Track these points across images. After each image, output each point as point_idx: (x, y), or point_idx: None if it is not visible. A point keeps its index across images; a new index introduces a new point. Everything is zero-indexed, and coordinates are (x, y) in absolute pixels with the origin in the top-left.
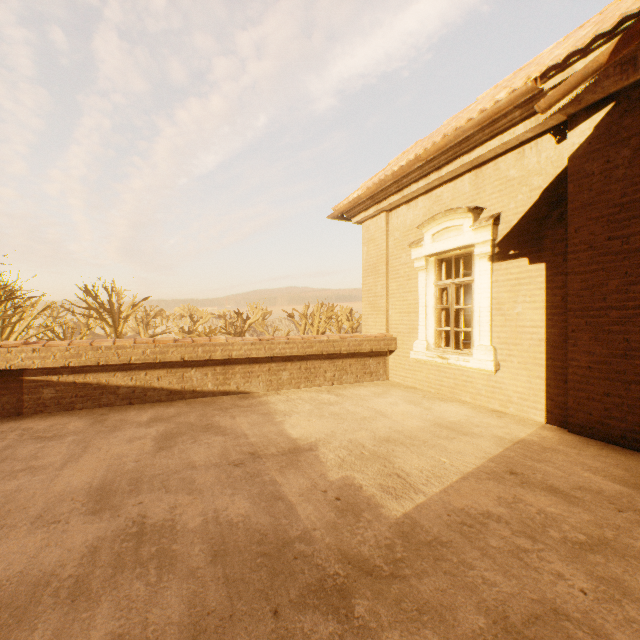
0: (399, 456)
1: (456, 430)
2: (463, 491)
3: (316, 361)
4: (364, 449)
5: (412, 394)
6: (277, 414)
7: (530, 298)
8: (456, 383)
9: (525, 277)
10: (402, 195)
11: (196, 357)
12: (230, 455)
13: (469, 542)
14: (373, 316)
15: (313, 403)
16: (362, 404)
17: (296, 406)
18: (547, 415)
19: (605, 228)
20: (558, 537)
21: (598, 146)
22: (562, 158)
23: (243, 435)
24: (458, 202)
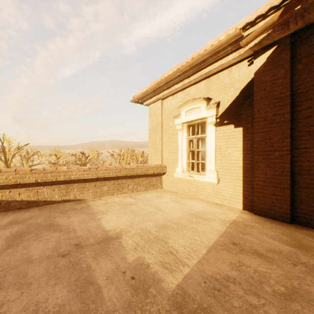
0: (171, 238)
1: (200, 217)
2: (210, 261)
3: (123, 179)
4: (150, 234)
5: (175, 196)
6: (98, 213)
7: (235, 145)
8: (197, 189)
9: (232, 134)
10: (170, 90)
11: (46, 180)
12: (60, 248)
13: (221, 305)
14: (154, 154)
15: (121, 204)
16: (149, 203)
17: (110, 207)
18: (243, 205)
19: (272, 109)
20: (270, 291)
21: (269, 67)
22: (251, 73)
23: (73, 230)
24: (198, 95)
